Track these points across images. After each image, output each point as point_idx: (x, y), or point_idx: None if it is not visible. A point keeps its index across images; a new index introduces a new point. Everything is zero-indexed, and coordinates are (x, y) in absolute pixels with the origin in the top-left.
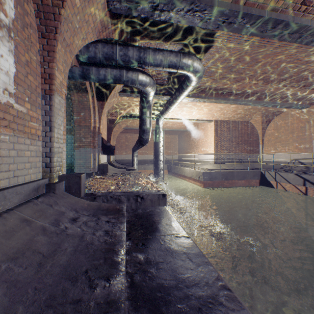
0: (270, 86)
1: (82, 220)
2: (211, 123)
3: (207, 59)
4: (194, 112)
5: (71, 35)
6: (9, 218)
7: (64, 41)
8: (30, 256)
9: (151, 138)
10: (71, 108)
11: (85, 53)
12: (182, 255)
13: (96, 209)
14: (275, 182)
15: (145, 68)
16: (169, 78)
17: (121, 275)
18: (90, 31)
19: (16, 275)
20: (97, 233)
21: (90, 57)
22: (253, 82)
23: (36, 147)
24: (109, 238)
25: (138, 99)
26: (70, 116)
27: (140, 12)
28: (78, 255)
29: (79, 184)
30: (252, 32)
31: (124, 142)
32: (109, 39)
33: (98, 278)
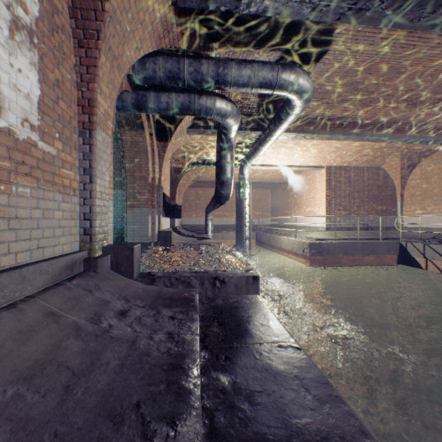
0: (417, 110)
1: (134, 313)
2: (321, 171)
3: (318, 73)
4: (295, 154)
5: (119, 43)
6: (27, 310)
7: (110, 51)
8: (52, 373)
9: (232, 193)
10: (122, 153)
11: (140, 72)
12: (293, 381)
13: (155, 297)
14: (424, 259)
15: (225, 92)
16: (259, 105)
17: (195, 416)
18: (146, 36)
19: (28, 408)
20: (156, 337)
21: (146, 77)
22: (390, 105)
23: (71, 205)
24: (174, 345)
25: (214, 138)
26: (121, 164)
27: (218, 2)
28: (126, 374)
29: (131, 260)
30: (396, 22)
31: (194, 199)
32: (174, 50)
33: (157, 420)
